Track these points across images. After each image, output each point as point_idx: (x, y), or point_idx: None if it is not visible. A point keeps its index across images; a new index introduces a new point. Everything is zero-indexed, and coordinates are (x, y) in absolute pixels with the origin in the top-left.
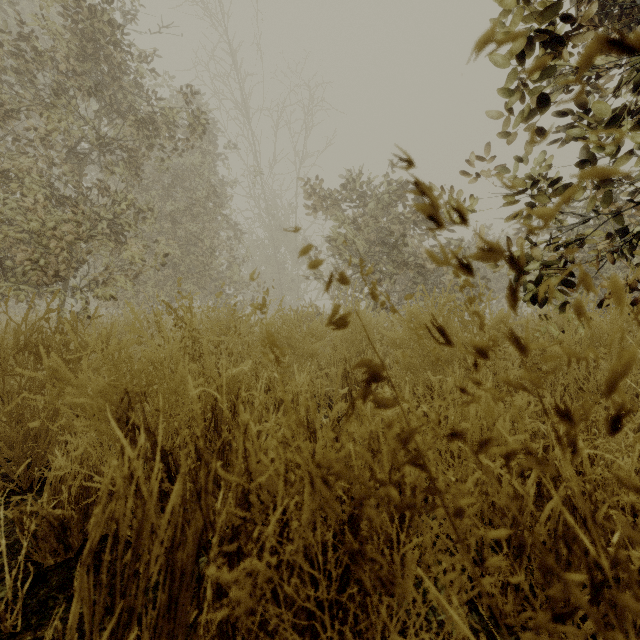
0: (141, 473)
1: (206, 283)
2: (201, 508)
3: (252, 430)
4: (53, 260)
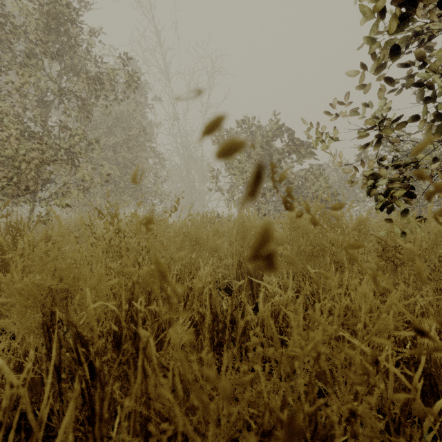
0: (27, 401)
1: (138, 195)
2: (94, 439)
3: (152, 350)
4: (24, 178)
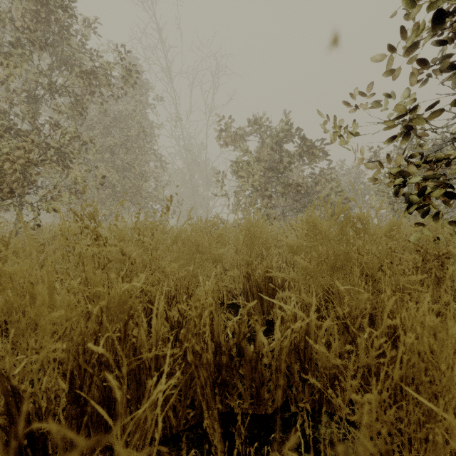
0: None
1: (138, 200)
2: None
3: None
4: (8, 179)
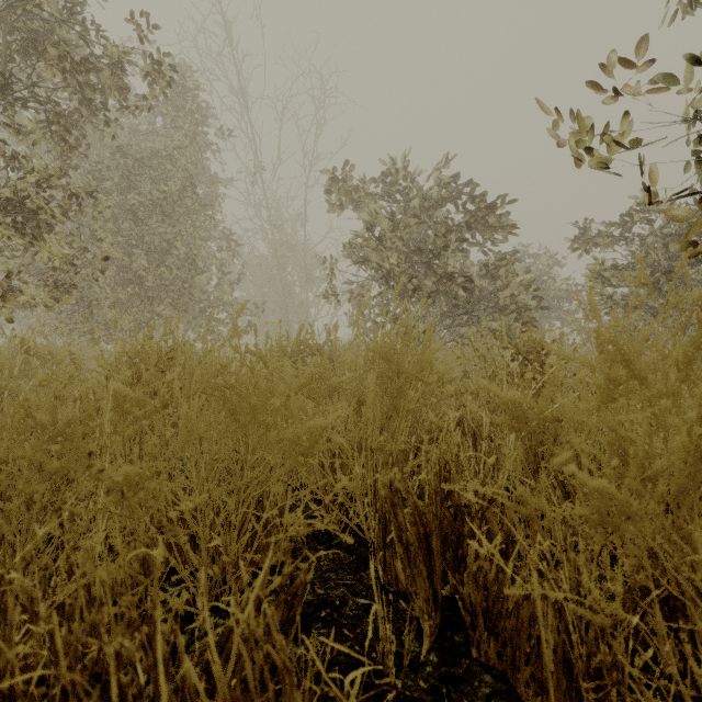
0: None
1: (188, 305)
2: None
3: None
4: None
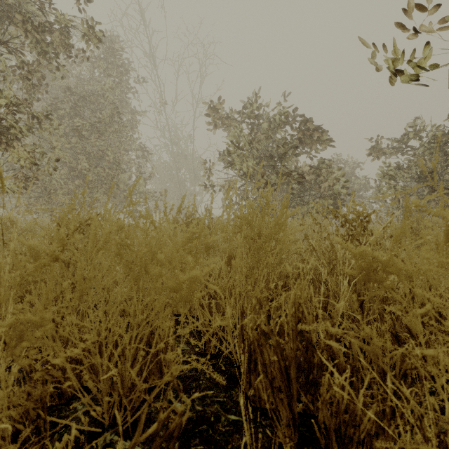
0: None
1: (116, 193)
2: None
3: None
4: None
